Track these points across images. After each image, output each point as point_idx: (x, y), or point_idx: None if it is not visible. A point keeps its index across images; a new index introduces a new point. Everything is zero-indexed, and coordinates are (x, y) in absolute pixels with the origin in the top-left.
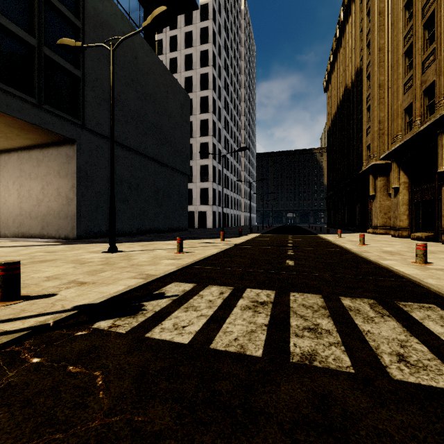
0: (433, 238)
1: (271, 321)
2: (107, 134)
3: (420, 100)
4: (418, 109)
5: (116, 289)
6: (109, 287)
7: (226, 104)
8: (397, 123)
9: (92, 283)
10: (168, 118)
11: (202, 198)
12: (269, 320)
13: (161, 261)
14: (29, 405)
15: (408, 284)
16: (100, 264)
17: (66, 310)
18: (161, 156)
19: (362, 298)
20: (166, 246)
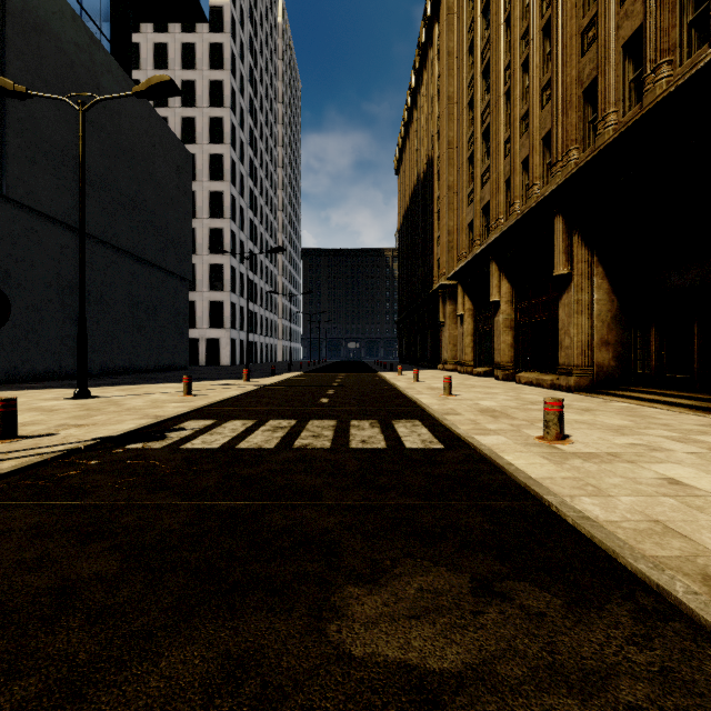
0: (491, 373)
1: (286, 435)
2: (47, 210)
3: (480, 218)
4: (478, 228)
5: (127, 427)
6: (117, 426)
7: (253, 170)
8: (462, 239)
9: (92, 424)
10: (156, 188)
11: (212, 316)
12: (285, 435)
13: (167, 405)
14: (116, 472)
15: (416, 410)
16: (81, 410)
17: (88, 440)
18: (143, 249)
19: (369, 420)
20: (163, 390)
